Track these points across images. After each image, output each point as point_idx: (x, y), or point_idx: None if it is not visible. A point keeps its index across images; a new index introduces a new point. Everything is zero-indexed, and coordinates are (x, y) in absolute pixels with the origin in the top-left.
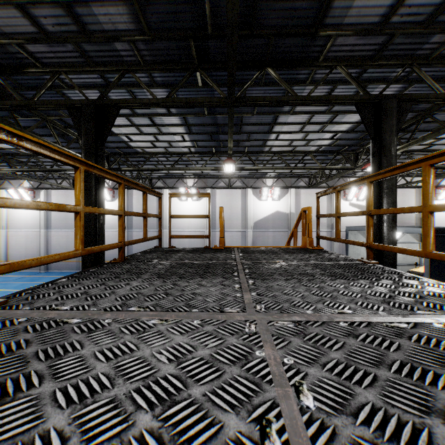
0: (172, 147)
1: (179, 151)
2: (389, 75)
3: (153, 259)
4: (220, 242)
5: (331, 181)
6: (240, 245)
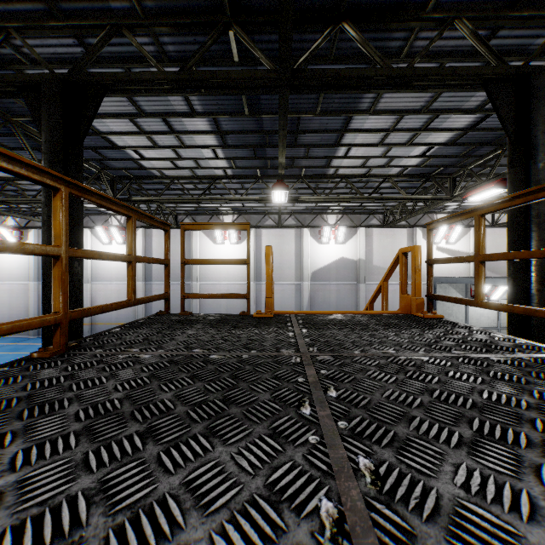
0: (201, 167)
1: (210, 174)
2: (529, 43)
3: (130, 346)
4: (266, 305)
5: (412, 219)
6: (293, 302)
